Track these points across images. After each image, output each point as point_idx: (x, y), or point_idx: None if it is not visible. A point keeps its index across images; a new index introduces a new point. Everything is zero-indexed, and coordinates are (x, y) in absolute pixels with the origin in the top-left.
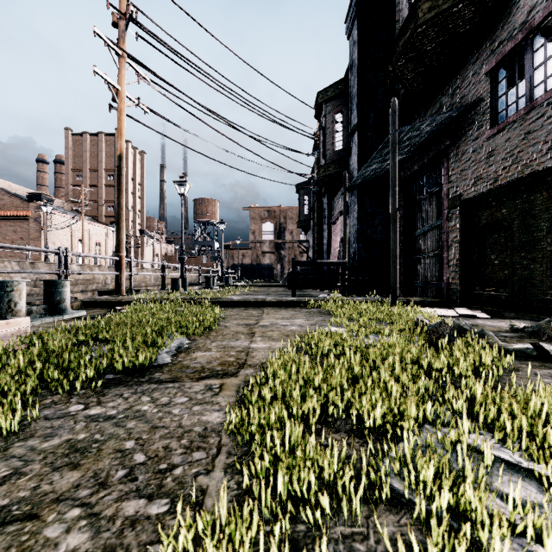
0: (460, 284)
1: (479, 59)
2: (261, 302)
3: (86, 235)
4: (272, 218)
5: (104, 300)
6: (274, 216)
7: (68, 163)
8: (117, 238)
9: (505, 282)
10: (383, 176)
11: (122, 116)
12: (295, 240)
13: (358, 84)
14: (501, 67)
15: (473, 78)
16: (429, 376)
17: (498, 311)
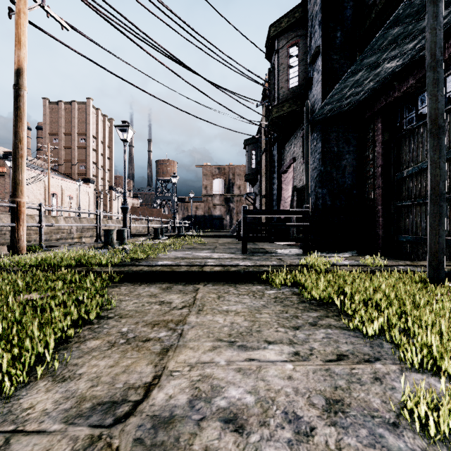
0: None
1: None
2: (197, 272)
3: (59, 190)
4: (222, 175)
5: None
6: (224, 172)
7: (46, 128)
8: (13, 178)
9: None
10: (355, 104)
11: (22, 20)
12: (242, 194)
13: None
14: None
15: None
16: None
17: None
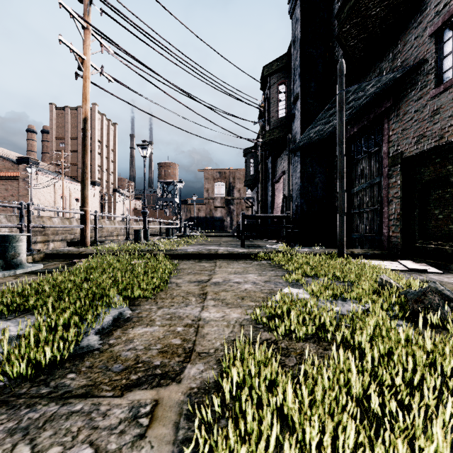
0: (401, 237)
1: (422, 23)
2: (214, 254)
3: (67, 193)
4: (223, 178)
5: (66, 252)
6: (225, 176)
7: (52, 132)
8: (82, 194)
9: (451, 236)
10: (323, 138)
11: (87, 83)
12: (242, 196)
13: (300, 57)
14: (447, 28)
15: (416, 41)
16: (447, 380)
17: (445, 265)
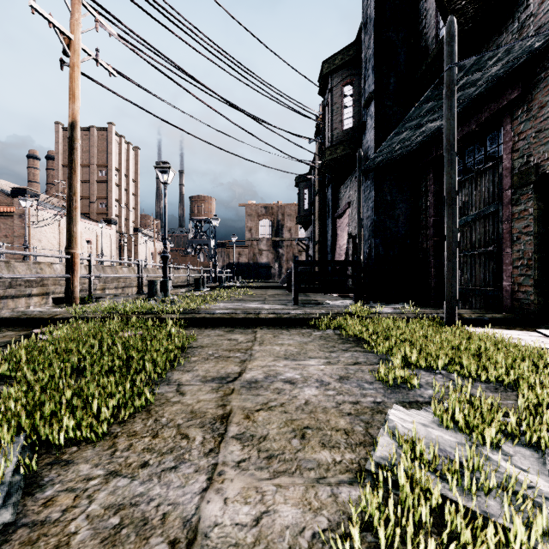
0: (535, 293)
1: None
2: (253, 318)
3: None
4: (270, 215)
5: (31, 316)
6: (272, 212)
7: (59, 158)
8: (68, 230)
9: None
10: (407, 154)
11: (76, 73)
12: (293, 237)
13: (375, 43)
14: None
15: None
16: None
17: None
